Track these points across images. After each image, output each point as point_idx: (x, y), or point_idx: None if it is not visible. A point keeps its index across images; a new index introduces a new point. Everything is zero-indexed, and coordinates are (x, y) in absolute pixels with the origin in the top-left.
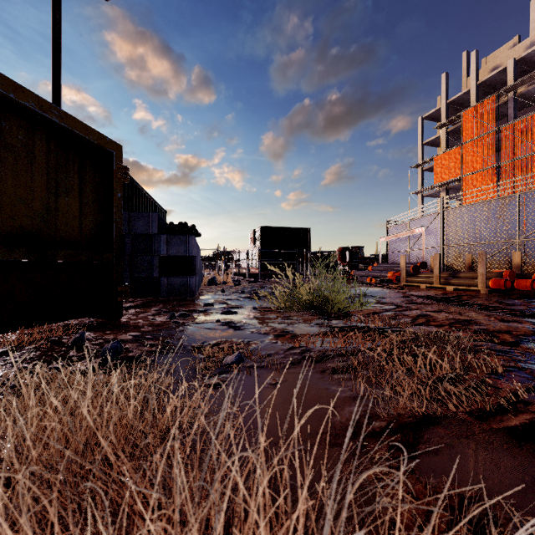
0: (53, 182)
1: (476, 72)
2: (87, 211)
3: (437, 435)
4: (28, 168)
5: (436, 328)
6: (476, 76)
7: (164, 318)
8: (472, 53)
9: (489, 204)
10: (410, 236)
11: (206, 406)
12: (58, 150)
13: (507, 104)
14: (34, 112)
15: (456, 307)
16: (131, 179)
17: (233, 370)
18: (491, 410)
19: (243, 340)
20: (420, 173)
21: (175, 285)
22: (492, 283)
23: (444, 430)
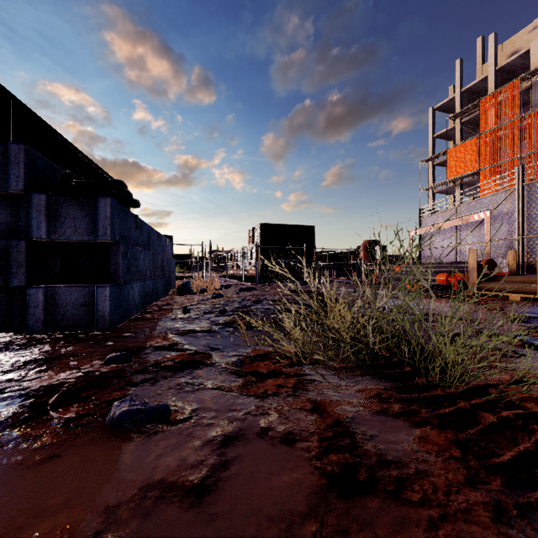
0: None
1: (494, 56)
2: None
3: None
4: None
5: None
6: (494, 61)
7: None
8: (490, 36)
9: None
10: (457, 227)
11: None
12: None
13: (531, 89)
14: None
15: None
16: (28, 112)
17: None
18: None
19: None
20: (432, 168)
21: (65, 304)
22: None
23: None
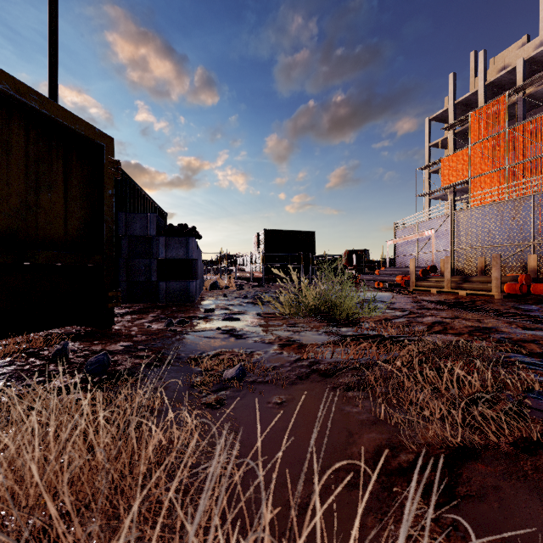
0: (34, 176)
1: (484, 72)
2: (73, 208)
3: (478, 474)
4: (3, 159)
5: (457, 338)
6: (484, 76)
7: (161, 325)
8: (480, 52)
9: (502, 205)
10: (418, 239)
11: (190, 457)
12: (40, 141)
13: (516, 104)
14: (10, 96)
15: (471, 313)
16: (129, 179)
17: (234, 386)
18: (539, 440)
19: (245, 350)
20: (427, 175)
21: (174, 290)
22: (507, 288)
23: (485, 467)
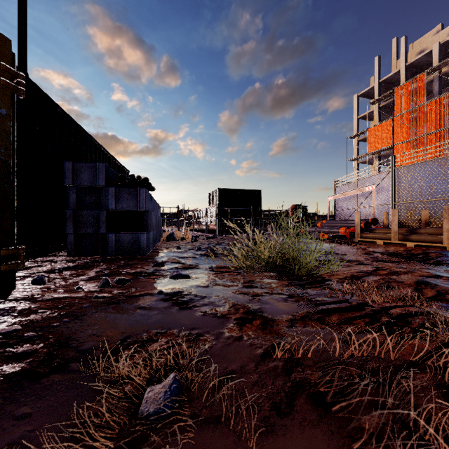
0: None
1: (405, 55)
2: None
3: None
4: None
5: None
6: (405, 58)
7: (96, 285)
8: (402, 38)
9: (444, 160)
10: (358, 195)
11: None
12: None
13: (433, 81)
14: None
15: (432, 266)
16: (85, 132)
17: (156, 435)
18: None
19: (189, 333)
20: (356, 143)
21: (124, 242)
22: None
23: None
